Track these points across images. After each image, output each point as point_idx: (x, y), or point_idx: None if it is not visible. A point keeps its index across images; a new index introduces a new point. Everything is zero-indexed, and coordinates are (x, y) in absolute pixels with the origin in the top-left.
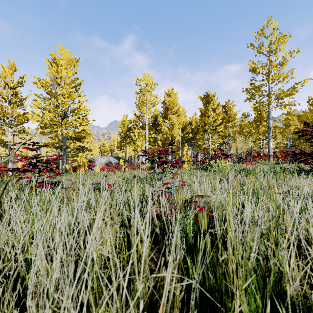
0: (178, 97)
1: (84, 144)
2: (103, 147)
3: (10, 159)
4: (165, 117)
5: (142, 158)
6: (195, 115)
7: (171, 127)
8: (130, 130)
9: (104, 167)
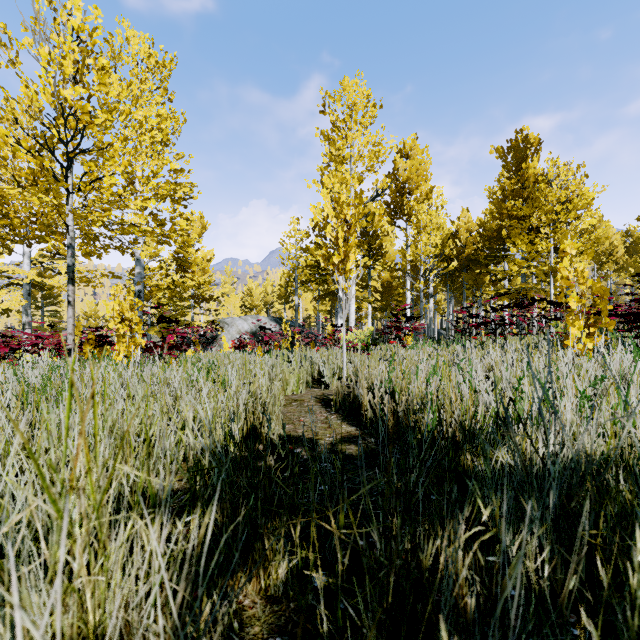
0: (430, 158)
1: (184, 279)
2: (250, 298)
3: (27, 320)
4: (395, 211)
5: (349, 300)
6: (466, 213)
7: (416, 233)
8: (307, 253)
9: (243, 341)
